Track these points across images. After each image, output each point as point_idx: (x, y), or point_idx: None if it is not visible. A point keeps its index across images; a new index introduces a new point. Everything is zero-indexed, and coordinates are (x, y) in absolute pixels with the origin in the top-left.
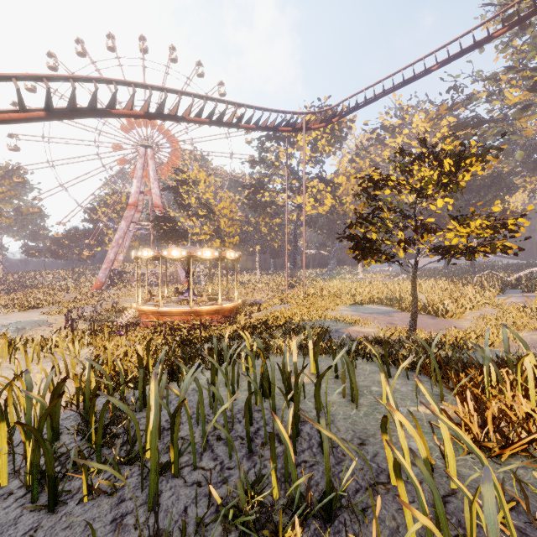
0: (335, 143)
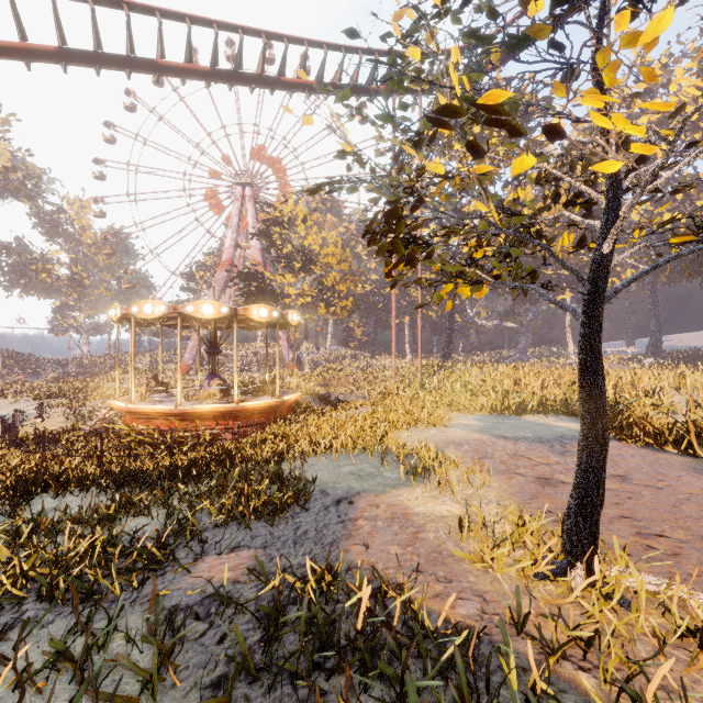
0: (518, 142)
